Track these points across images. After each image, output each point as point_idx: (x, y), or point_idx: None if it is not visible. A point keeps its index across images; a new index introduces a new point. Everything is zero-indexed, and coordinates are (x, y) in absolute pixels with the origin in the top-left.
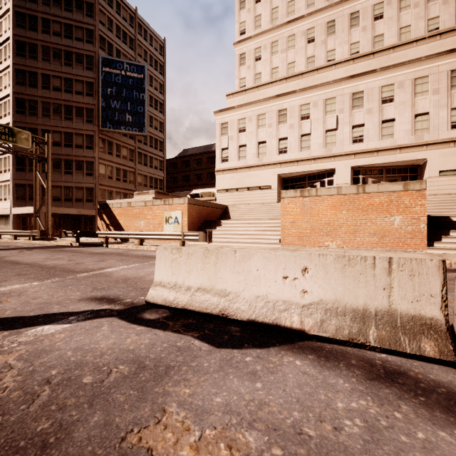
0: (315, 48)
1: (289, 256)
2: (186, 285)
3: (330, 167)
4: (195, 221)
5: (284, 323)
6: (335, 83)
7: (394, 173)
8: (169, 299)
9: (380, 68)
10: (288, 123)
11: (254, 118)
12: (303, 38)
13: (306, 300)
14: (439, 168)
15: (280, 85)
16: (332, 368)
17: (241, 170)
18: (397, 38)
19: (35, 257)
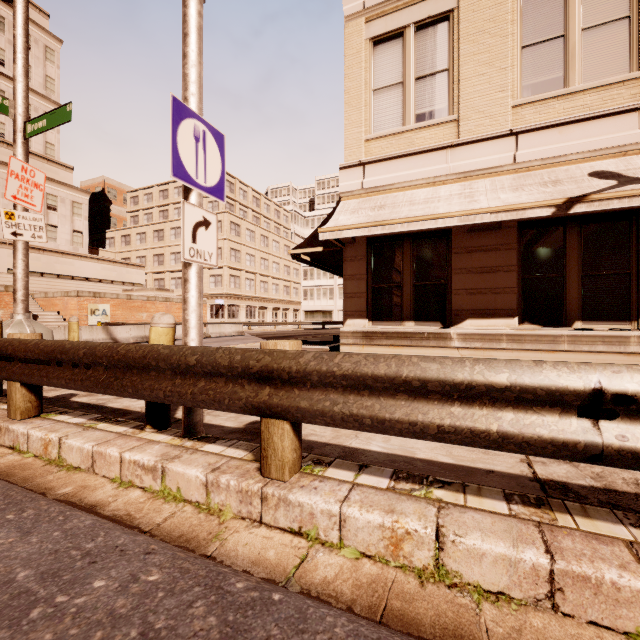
0: None
1: None
2: None
3: None
4: None
5: None
6: None
7: None
8: None
9: None
10: None
11: None
12: None
13: None
14: (9, 266)
15: None
16: None
17: None
18: None
19: None
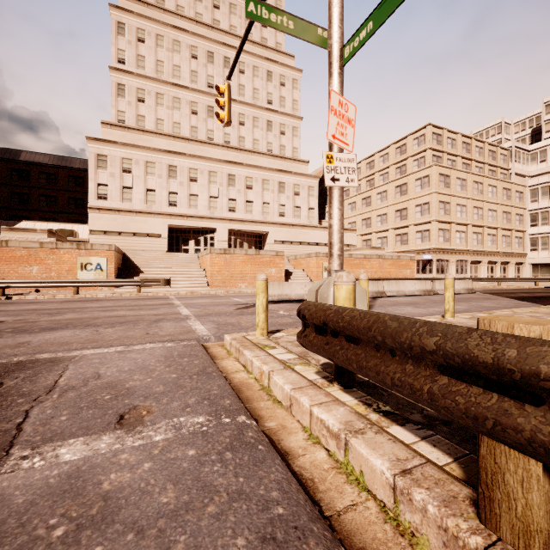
0: (198, 121)
1: (302, 283)
2: (273, 294)
3: (214, 227)
4: (116, 268)
5: (304, 299)
6: (217, 161)
7: (251, 237)
8: (270, 299)
9: (246, 164)
10: (178, 180)
11: (142, 163)
12: (188, 106)
13: (306, 293)
14: (274, 239)
15: (168, 140)
16: None
17: (126, 213)
18: (252, 145)
19: (31, 307)
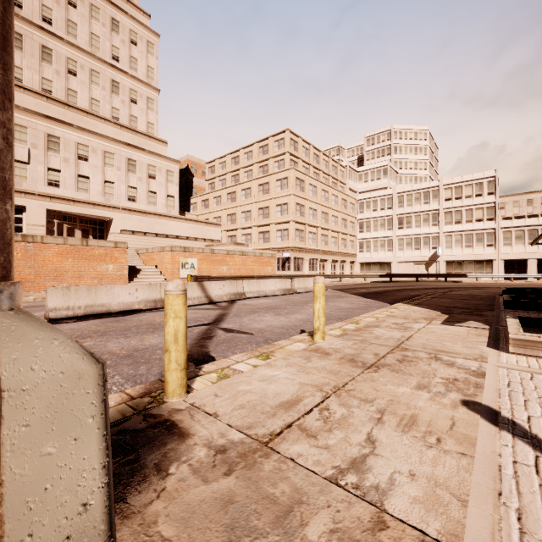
0: None
1: (131, 285)
2: (77, 305)
3: (21, 204)
4: None
5: (134, 309)
6: (27, 111)
7: (87, 223)
8: (70, 314)
9: (77, 126)
10: None
11: None
12: None
13: (138, 300)
14: (121, 227)
15: None
16: (156, 312)
17: None
18: (89, 104)
19: None
